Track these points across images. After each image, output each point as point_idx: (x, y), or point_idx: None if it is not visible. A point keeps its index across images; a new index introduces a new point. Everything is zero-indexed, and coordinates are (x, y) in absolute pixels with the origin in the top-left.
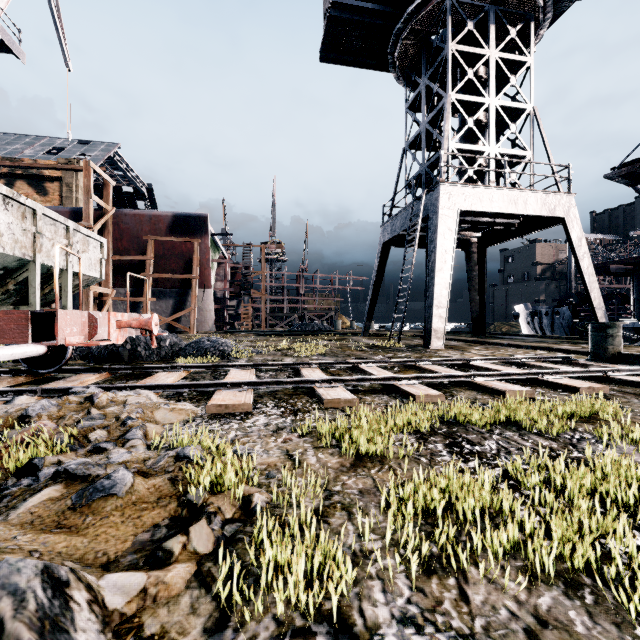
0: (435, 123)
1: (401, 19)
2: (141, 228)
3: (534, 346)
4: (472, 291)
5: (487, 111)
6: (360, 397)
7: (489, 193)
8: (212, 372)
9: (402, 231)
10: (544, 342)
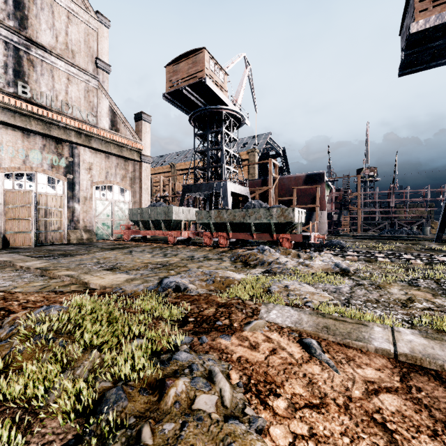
0: None
1: None
2: (290, 183)
3: None
4: None
5: None
6: (393, 262)
7: None
8: (341, 252)
9: None
10: None
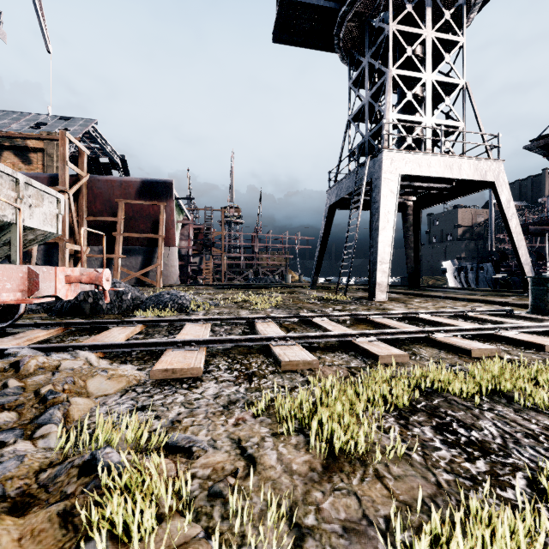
0: (376, 97)
1: (346, 2)
2: (113, 192)
3: (470, 299)
4: (408, 249)
5: (424, 86)
6: (318, 356)
7: (427, 159)
8: (168, 326)
9: (346, 195)
10: (475, 294)
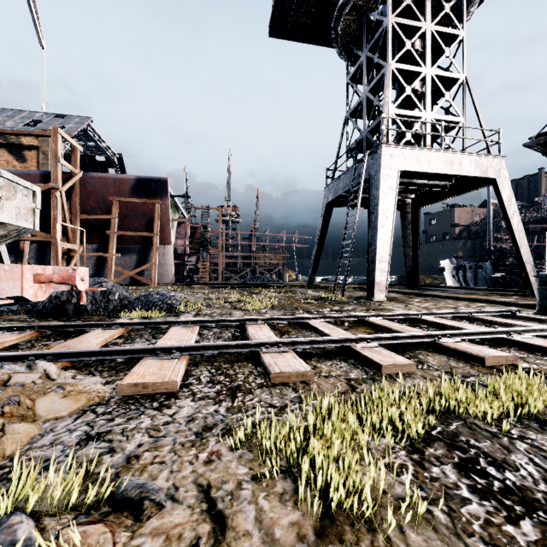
0: (375, 92)
1: None
2: (106, 190)
3: (472, 298)
4: (406, 247)
5: (423, 81)
6: (314, 365)
7: (427, 155)
8: (153, 329)
9: (344, 192)
10: (475, 294)
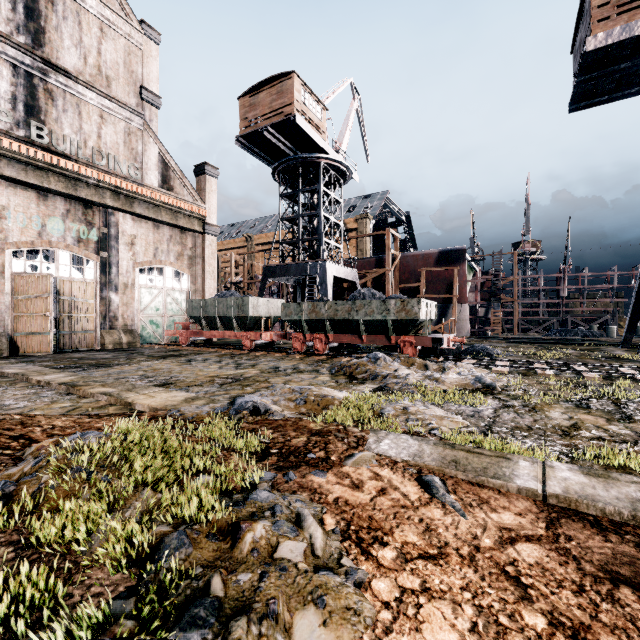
0: None
1: None
2: (417, 264)
3: None
4: None
5: None
6: (558, 375)
7: None
8: (486, 362)
9: None
10: None
